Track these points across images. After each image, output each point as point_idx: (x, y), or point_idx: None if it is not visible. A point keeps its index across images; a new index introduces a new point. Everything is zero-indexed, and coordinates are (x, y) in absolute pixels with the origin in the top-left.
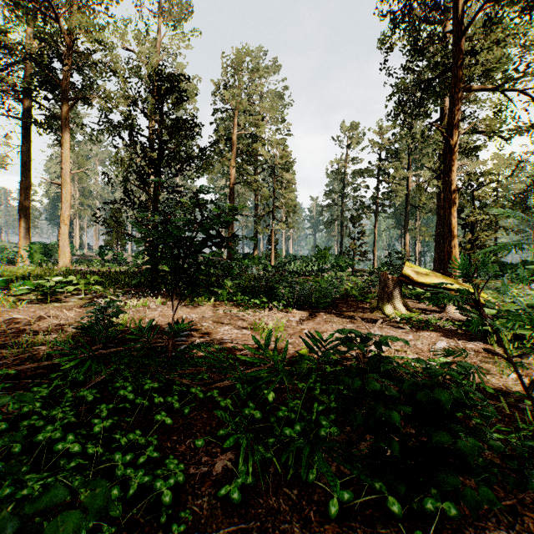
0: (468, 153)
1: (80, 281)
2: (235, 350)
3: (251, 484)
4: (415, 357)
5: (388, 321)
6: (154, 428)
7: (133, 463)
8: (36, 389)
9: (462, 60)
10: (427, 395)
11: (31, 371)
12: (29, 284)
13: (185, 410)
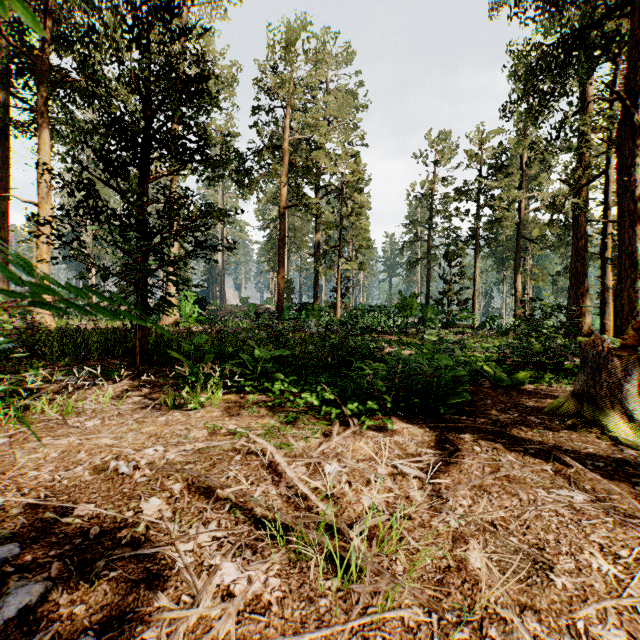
0: None
1: None
2: None
3: None
4: None
5: None
6: None
7: None
8: None
9: None
10: None
11: None
12: None
13: None
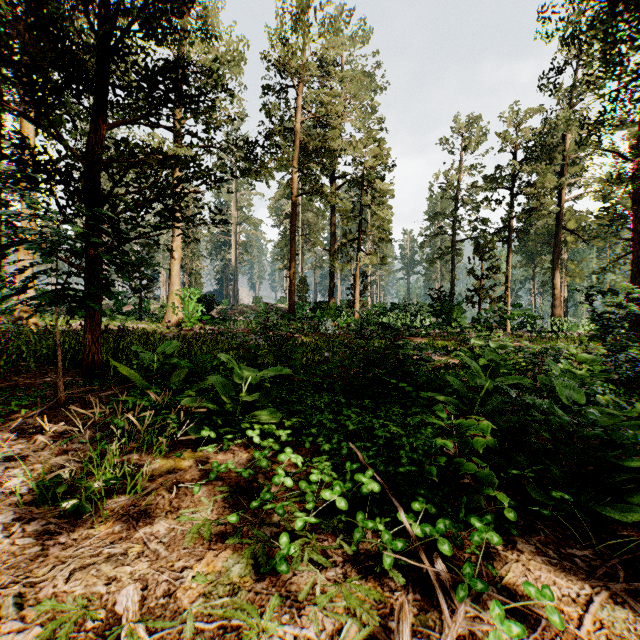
0: None
1: None
2: None
3: None
4: None
5: None
6: None
7: None
8: None
9: None
10: None
11: None
12: None
13: None
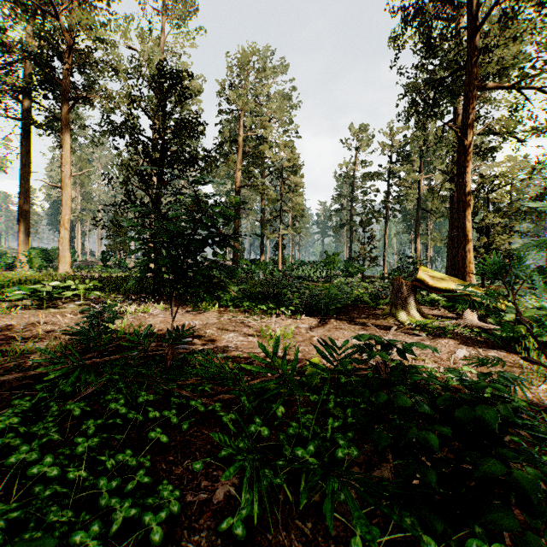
0: (483, 155)
1: (79, 286)
2: (240, 358)
3: (257, 515)
4: (435, 366)
5: (403, 328)
6: (147, 447)
7: (121, 489)
8: (17, 402)
9: (477, 57)
10: (469, 412)
11: (17, 382)
12: (24, 290)
13: (184, 426)
